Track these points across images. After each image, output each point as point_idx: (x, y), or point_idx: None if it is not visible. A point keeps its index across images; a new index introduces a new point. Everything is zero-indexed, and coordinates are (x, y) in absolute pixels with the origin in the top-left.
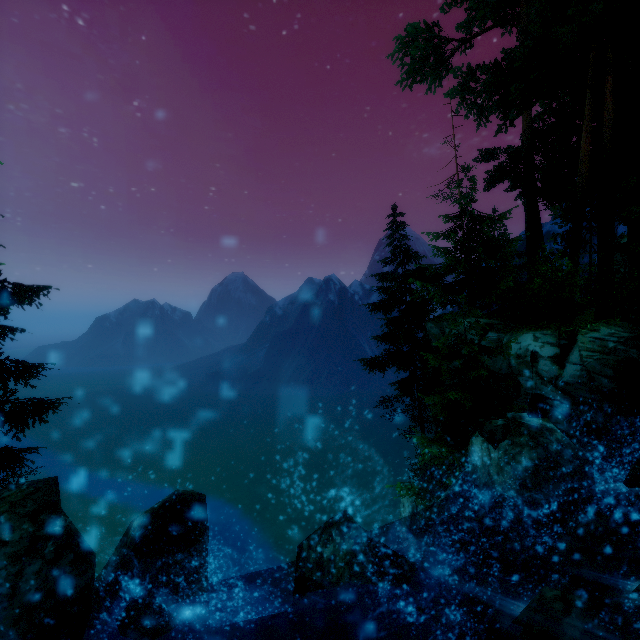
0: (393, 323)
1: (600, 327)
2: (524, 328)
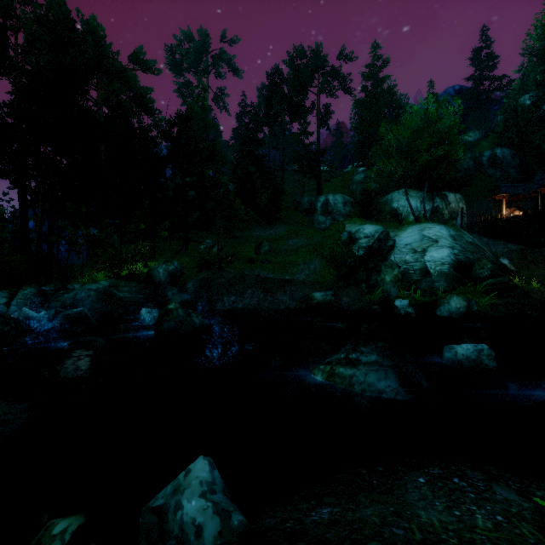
0: None
1: (28, 288)
2: None
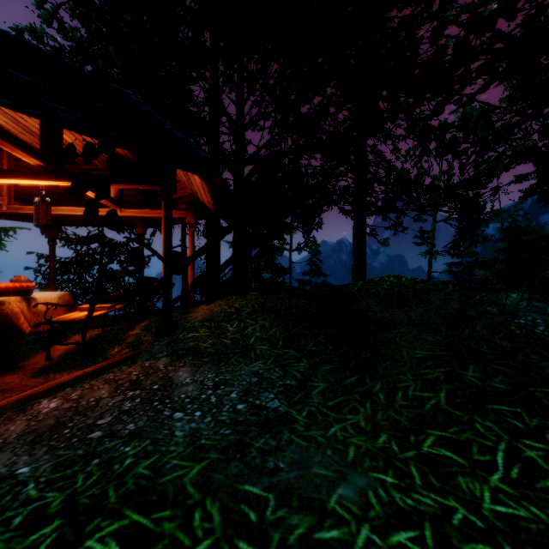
0: None
1: None
2: None
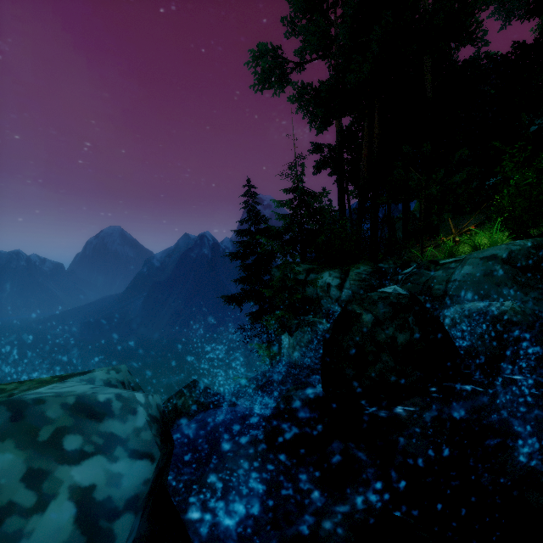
0: (247, 268)
1: (361, 266)
2: (326, 269)
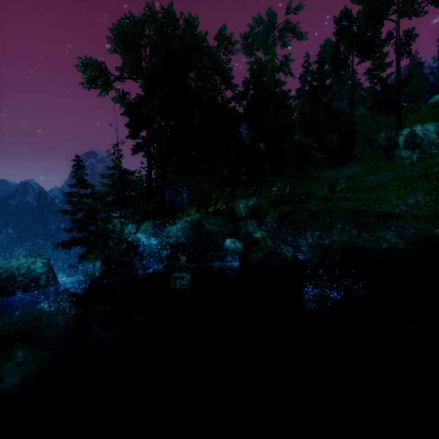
0: (76, 221)
1: (148, 222)
2: (131, 223)
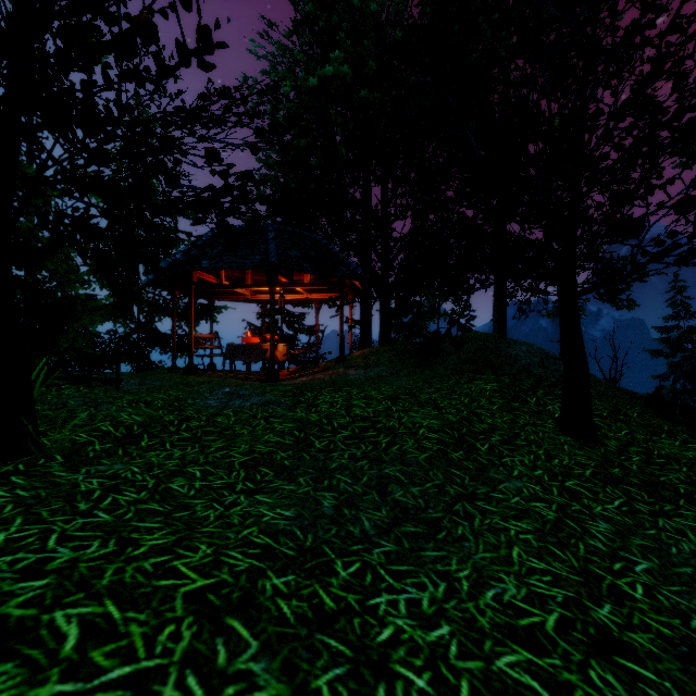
0: (675, 367)
1: None
2: None
